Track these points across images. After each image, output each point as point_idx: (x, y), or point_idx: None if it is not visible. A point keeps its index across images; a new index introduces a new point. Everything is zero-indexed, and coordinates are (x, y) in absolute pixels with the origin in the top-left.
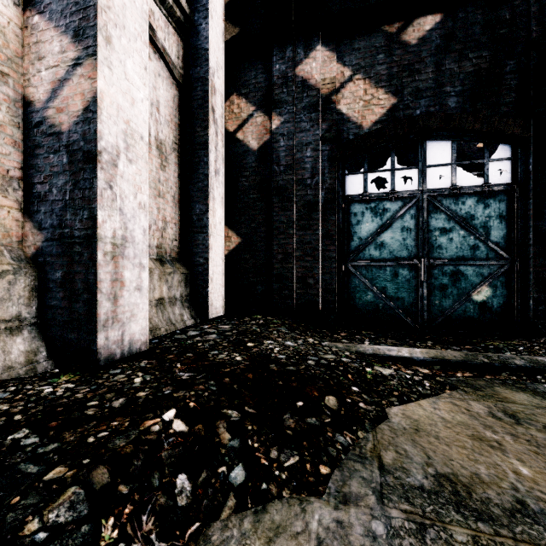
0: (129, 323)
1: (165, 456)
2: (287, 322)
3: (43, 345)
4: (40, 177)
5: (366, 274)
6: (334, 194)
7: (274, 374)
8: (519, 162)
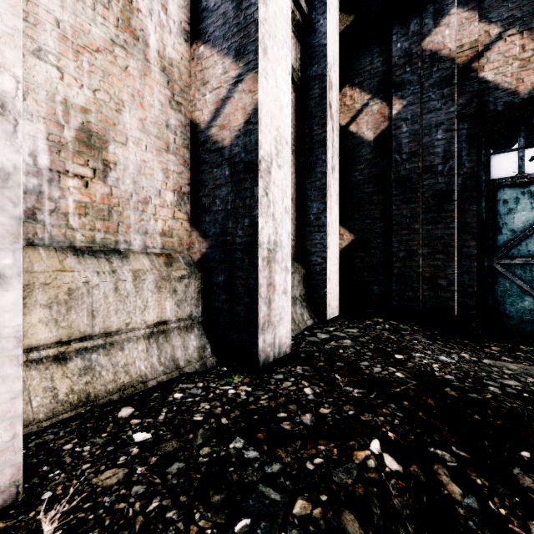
0: (278, 326)
1: (398, 506)
2: (418, 329)
3: (207, 342)
4: (205, 191)
5: (522, 274)
6: (476, 179)
7: (460, 403)
8: None
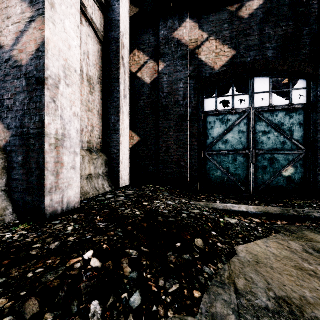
0: (67, 190)
1: (83, 287)
2: (168, 189)
3: (10, 205)
4: (8, 95)
5: (217, 159)
6: (197, 110)
7: (161, 224)
8: (311, 90)
